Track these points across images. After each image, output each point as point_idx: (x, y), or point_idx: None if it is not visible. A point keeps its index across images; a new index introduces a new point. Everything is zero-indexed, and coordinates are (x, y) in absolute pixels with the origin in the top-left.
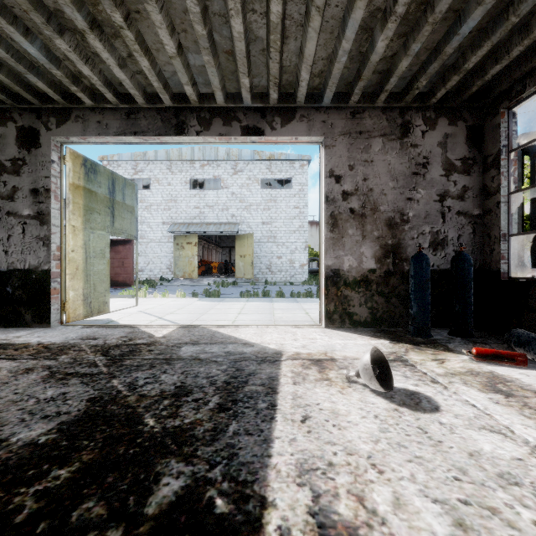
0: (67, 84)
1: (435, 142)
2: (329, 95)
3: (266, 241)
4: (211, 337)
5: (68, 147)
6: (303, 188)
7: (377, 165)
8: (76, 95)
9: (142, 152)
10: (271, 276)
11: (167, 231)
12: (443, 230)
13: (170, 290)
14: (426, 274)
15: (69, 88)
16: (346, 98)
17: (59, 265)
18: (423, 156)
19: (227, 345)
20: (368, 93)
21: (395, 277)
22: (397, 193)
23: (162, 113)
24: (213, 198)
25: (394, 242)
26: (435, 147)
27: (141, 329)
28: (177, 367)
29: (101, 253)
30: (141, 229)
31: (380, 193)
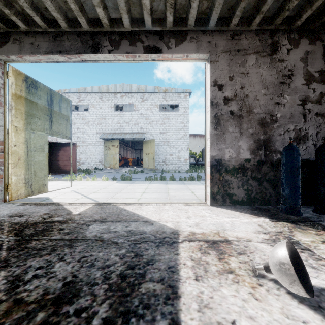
0: (0, 6)
1: (298, 58)
2: (214, 17)
3: (163, 144)
4: (118, 214)
5: (10, 65)
6: (186, 110)
7: (251, 76)
8: (13, 21)
9: (83, 88)
10: (166, 167)
11: (99, 138)
12: (304, 128)
13: (99, 175)
14: (297, 162)
15: (5, 13)
16: (227, 22)
17: (2, 156)
18: (288, 69)
19: (130, 223)
20: (245, 17)
21: (266, 165)
22: (267, 98)
23: (82, 36)
24: (129, 117)
25: (265, 137)
26: (298, 62)
27: (64, 206)
28: (76, 251)
29: (41, 148)
30: (82, 137)
31: (254, 99)
